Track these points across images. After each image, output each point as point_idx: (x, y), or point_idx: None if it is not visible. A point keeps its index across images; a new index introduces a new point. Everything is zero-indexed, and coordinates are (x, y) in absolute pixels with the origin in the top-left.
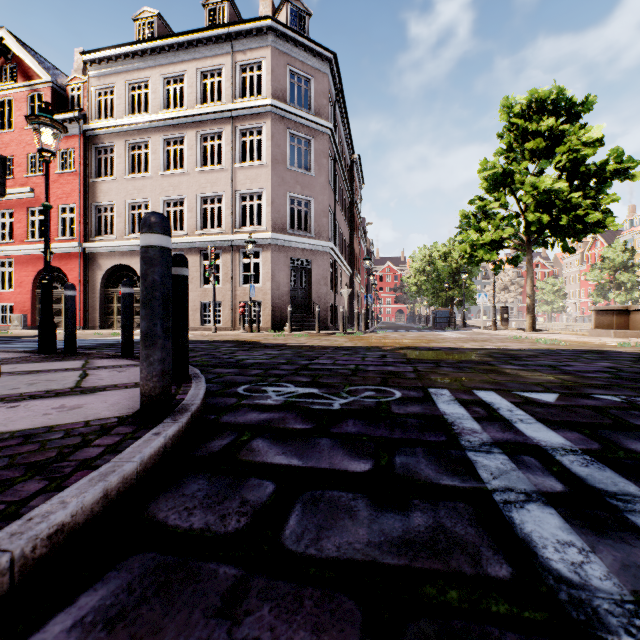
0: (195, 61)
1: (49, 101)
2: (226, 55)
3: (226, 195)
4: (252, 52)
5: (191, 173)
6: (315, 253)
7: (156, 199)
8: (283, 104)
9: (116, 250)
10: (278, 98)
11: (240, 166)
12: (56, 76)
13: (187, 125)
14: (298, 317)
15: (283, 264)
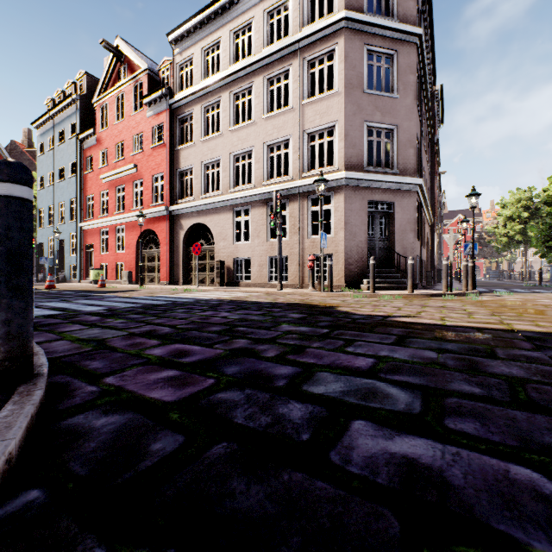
0: (262, 3)
1: (146, 87)
2: None
3: (293, 138)
4: None
5: (258, 122)
6: (399, 193)
7: (226, 156)
8: (359, 14)
9: (194, 210)
10: (353, 10)
11: (308, 101)
12: (153, 67)
13: (254, 73)
14: (377, 272)
15: (359, 209)
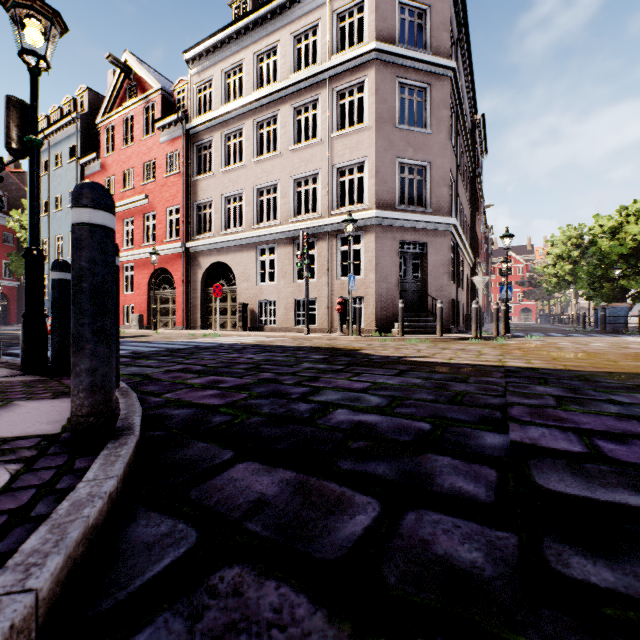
0: (288, 26)
1: (159, 109)
2: (321, 7)
3: (321, 172)
4: None
5: (284, 154)
6: (432, 233)
7: (249, 189)
8: (390, 46)
9: (213, 247)
10: (384, 40)
11: (337, 135)
12: (167, 85)
13: (280, 101)
14: (409, 316)
15: (390, 249)
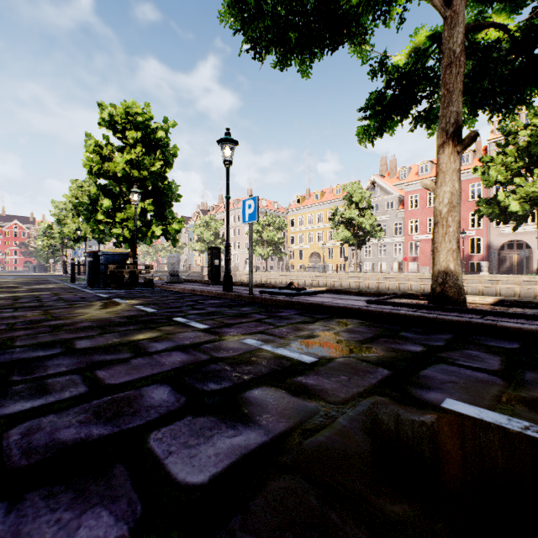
0: None
1: None
2: None
3: None
4: None
5: None
6: None
7: None
8: None
9: None
10: None
11: None
12: None
13: None
14: None
15: None
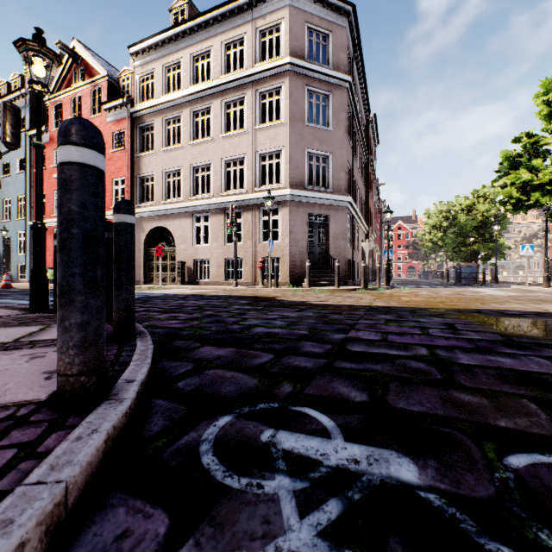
0: (219, 35)
1: (106, 92)
2: (247, 24)
3: (247, 157)
4: (271, 15)
5: (216, 139)
6: (333, 208)
7: (187, 166)
8: (301, 61)
9: (155, 214)
10: (296, 56)
11: (260, 127)
12: (112, 72)
13: (213, 96)
14: (316, 272)
15: (301, 220)
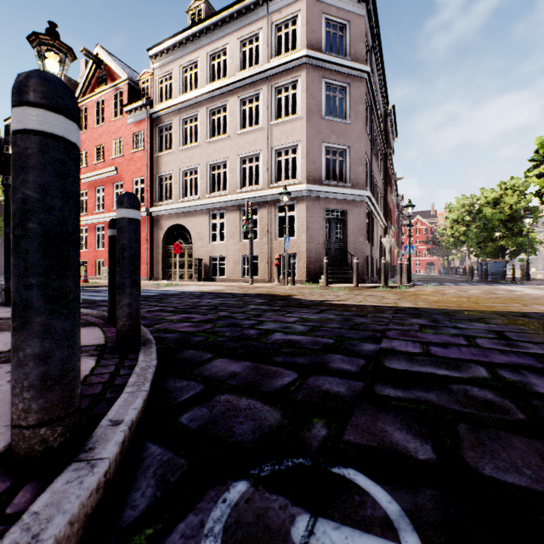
0: (235, 32)
1: (127, 95)
2: (263, 19)
3: (263, 153)
4: (287, 9)
5: (232, 137)
6: (351, 203)
7: (203, 164)
8: (318, 53)
9: (173, 212)
10: (313, 48)
11: (276, 123)
12: (133, 76)
13: (229, 93)
14: (333, 269)
15: (318, 216)
